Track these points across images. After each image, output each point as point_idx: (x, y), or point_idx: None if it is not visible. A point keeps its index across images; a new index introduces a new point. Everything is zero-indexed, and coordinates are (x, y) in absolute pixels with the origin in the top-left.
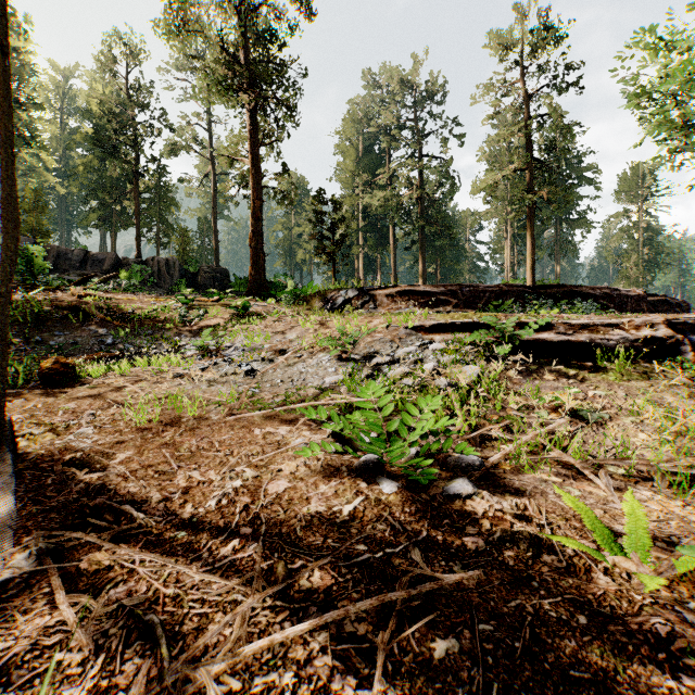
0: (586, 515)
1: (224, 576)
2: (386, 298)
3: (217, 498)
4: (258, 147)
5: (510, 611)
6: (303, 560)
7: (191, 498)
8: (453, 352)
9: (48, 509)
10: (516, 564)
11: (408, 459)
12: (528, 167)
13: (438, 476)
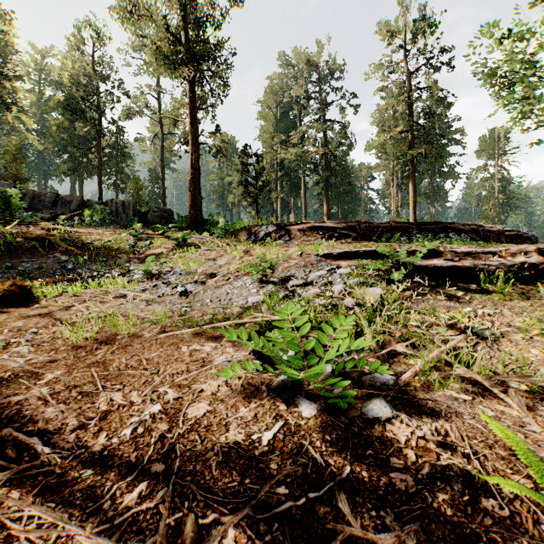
0: (517, 447)
1: (121, 539)
2: (298, 232)
3: (133, 426)
4: (196, 110)
5: None
6: (216, 513)
7: (107, 426)
8: (357, 275)
9: None
10: (454, 512)
11: (325, 377)
12: (410, 129)
13: (354, 395)
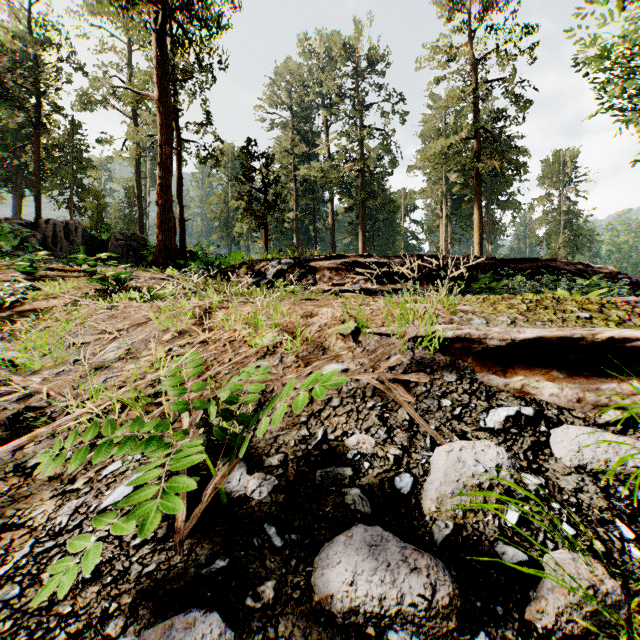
0: None
1: None
2: (328, 270)
3: None
4: (168, 78)
5: None
6: None
7: None
8: None
9: None
10: None
11: None
12: (476, 136)
13: None
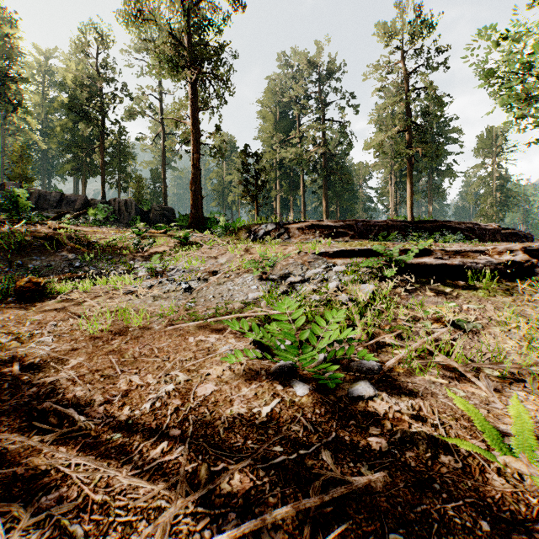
0: (476, 417)
1: (151, 479)
2: (297, 230)
3: (152, 401)
4: (197, 112)
5: (417, 517)
6: (224, 463)
7: (129, 401)
8: (352, 273)
9: (0, 413)
10: (417, 465)
11: (317, 364)
12: (408, 129)
13: (343, 378)
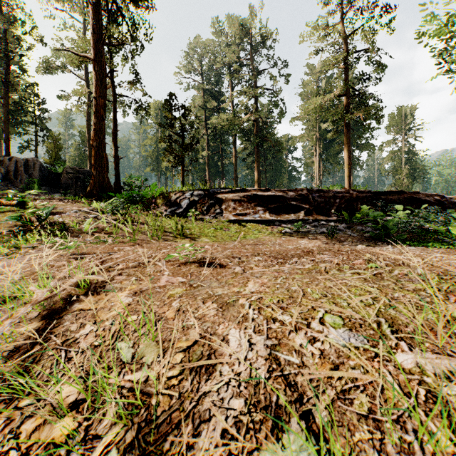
0: None
1: None
2: (233, 202)
3: None
4: (101, 42)
5: None
6: None
7: None
8: None
9: None
10: None
11: None
12: (346, 94)
13: None
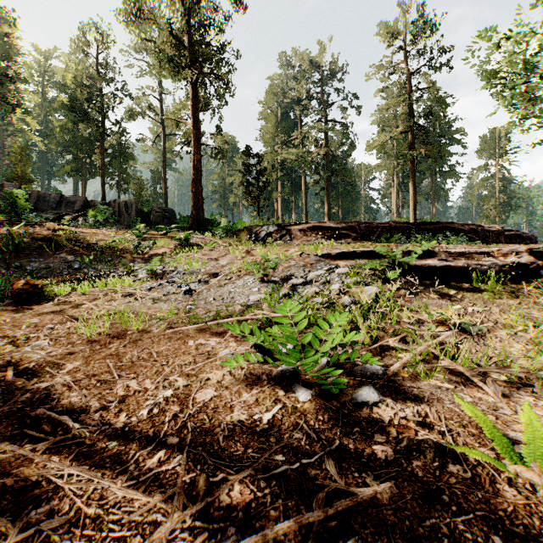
0: (485, 424)
1: (147, 491)
2: (299, 232)
3: (149, 408)
4: (198, 112)
5: (426, 531)
6: (224, 473)
7: (126, 407)
8: (355, 275)
9: None
10: (425, 475)
11: (320, 368)
12: (410, 130)
13: (346, 383)
